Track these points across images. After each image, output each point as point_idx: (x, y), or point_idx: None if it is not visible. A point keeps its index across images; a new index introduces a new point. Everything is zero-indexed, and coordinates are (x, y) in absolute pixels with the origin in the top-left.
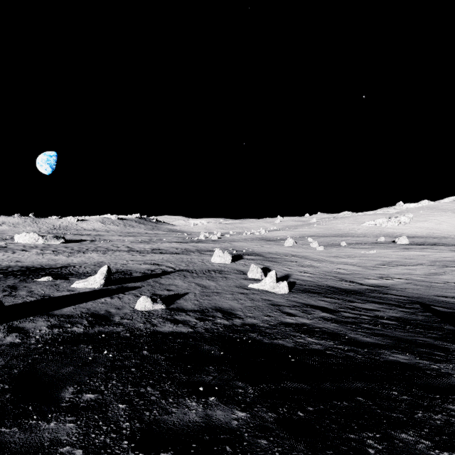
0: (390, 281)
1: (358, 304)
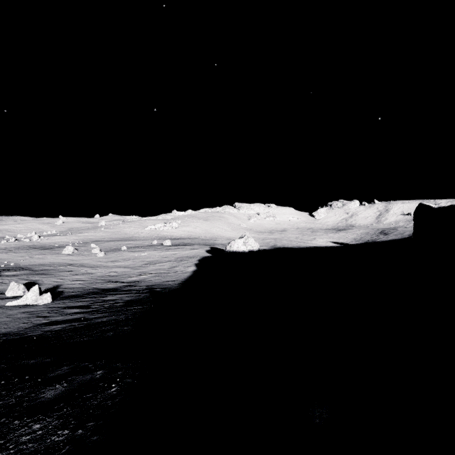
0: (145, 277)
1: (108, 298)
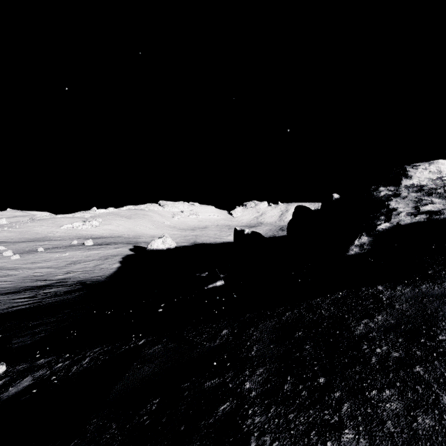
0: (72, 274)
1: (47, 291)
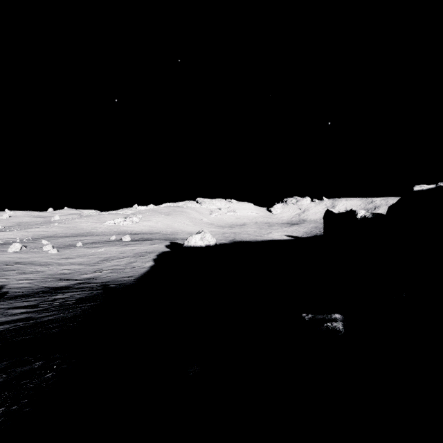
0: (100, 273)
1: (59, 296)
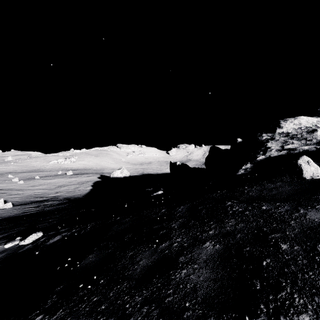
0: (60, 194)
1: (45, 203)
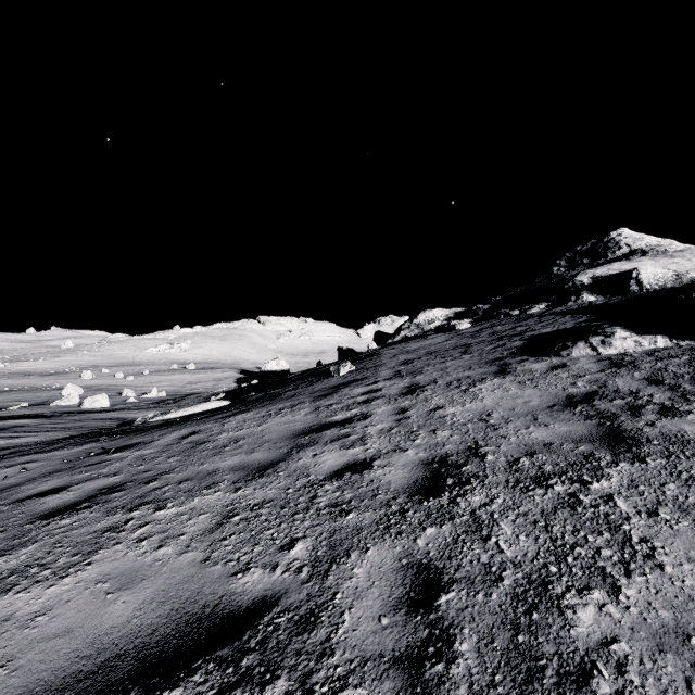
0: (199, 390)
1: None
